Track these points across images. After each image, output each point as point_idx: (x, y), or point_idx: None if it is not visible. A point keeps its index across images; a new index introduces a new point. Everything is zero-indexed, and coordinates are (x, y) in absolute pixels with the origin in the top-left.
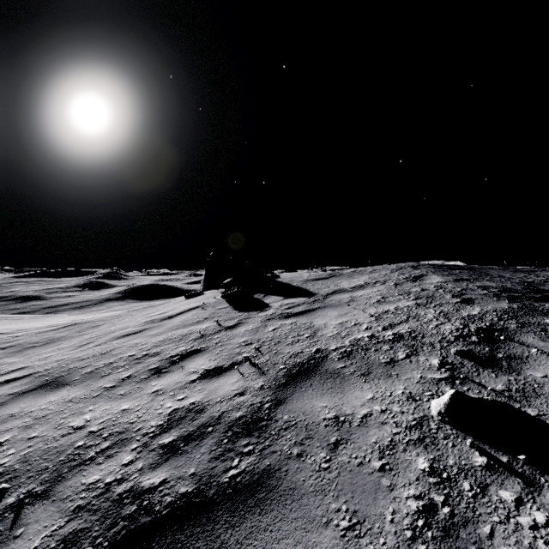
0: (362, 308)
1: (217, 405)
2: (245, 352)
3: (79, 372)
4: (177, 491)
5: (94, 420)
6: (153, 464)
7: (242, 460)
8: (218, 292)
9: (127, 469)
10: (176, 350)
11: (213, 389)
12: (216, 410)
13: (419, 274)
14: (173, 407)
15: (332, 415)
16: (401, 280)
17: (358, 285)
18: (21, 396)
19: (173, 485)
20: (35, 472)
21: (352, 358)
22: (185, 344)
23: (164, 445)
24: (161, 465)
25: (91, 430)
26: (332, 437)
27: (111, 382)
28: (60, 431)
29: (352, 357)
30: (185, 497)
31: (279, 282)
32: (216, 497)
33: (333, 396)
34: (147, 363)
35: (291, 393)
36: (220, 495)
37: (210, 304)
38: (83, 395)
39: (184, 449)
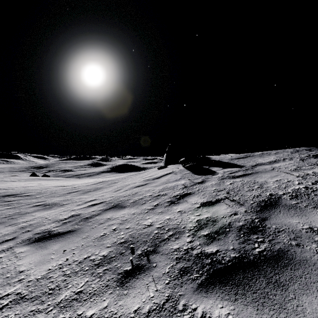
0: (286, 173)
1: (223, 219)
2: (221, 195)
3: (127, 202)
4: (229, 255)
5: (155, 222)
6: (205, 243)
7: (260, 244)
8: (177, 166)
9: (191, 244)
10: (175, 193)
11: (214, 211)
12: (224, 221)
13: (316, 154)
14: (196, 218)
15: (306, 227)
16: (304, 157)
17: (271, 160)
18: (106, 211)
19: (225, 253)
20: (142, 242)
21: (299, 198)
22: (178, 190)
23: (205, 235)
24: (210, 243)
25: (157, 226)
26: (314, 237)
27: (149, 206)
28: (140, 226)
29: (299, 198)
30: (236, 258)
31: (213, 160)
32: (256, 260)
33: (300, 217)
34: (163, 198)
35: (268, 215)
36: (258, 259)
37: (178, 171)
38: (139, 212)
39: (218, 238)
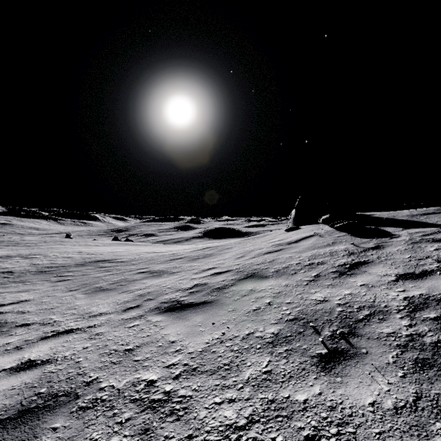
0: None
1: None
2: (427, 264)
3: (266, 271)
4: None
5: (330, 297)
6: (440, 329)
7: None
8: (318, 226)
9: (414, 329)
10: (338, 261)
11: (429, 286)
12: None
13: None
14: (401, 295)
15: None
16: None
17: None
18: (242, 281)
19: None
20: (323, 320)
21: None
22: (342, 258)
23: (432, 318)
24: None
25: (336, 302)
26: None
27: (306, 277)
28: (308, 301)
29: None
30: None
31: (378, 217)
32: None
33: None
34: (322, 268)
35: None
36: None
37: (324, 233)
38: (293, 283)
39: None
